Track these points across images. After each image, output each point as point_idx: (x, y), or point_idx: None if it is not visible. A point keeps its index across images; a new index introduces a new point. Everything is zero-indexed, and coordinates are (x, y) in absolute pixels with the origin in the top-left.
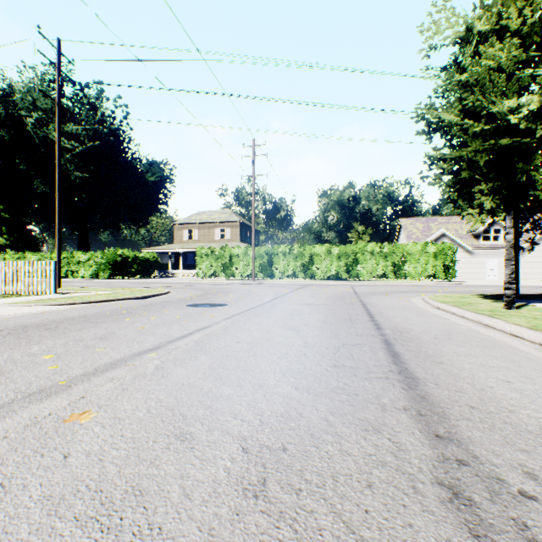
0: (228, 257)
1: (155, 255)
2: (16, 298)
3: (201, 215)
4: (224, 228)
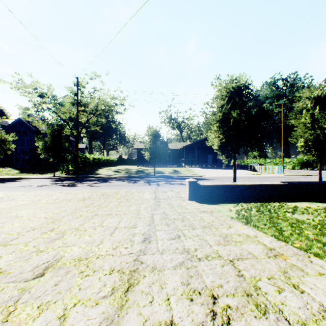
0: None
1: None
2: (276, 174)
3: None
4: None
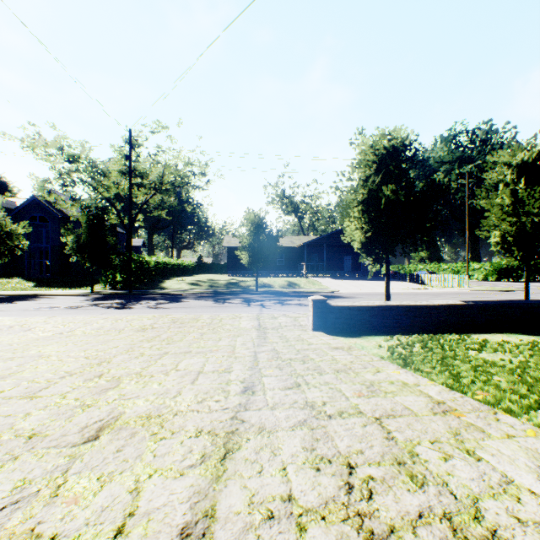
0: None
1: None
2: (456, 288)
3: None
4: None
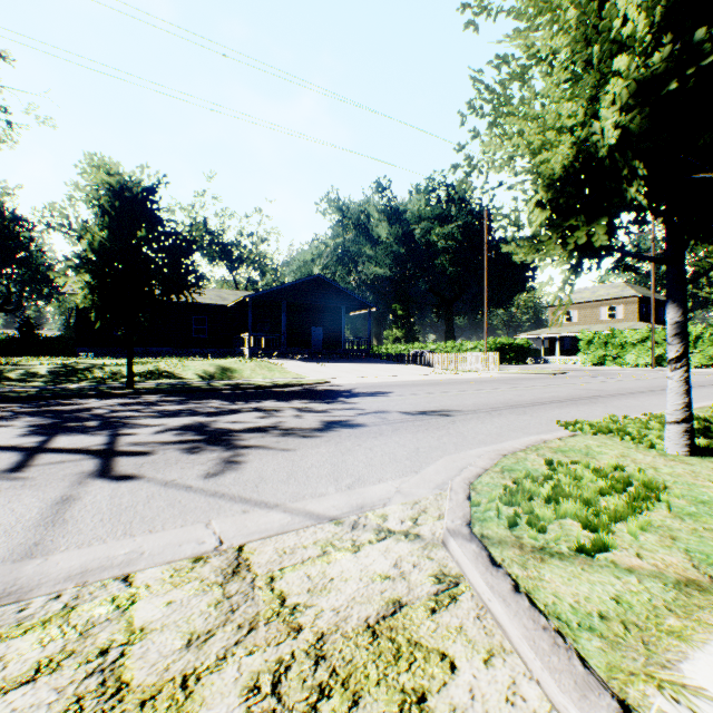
0: (617, 343)
1: (527, 341)
2: (488, 371)
3: (581, 293)
4: (613, 306)
